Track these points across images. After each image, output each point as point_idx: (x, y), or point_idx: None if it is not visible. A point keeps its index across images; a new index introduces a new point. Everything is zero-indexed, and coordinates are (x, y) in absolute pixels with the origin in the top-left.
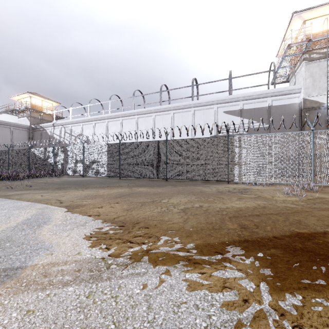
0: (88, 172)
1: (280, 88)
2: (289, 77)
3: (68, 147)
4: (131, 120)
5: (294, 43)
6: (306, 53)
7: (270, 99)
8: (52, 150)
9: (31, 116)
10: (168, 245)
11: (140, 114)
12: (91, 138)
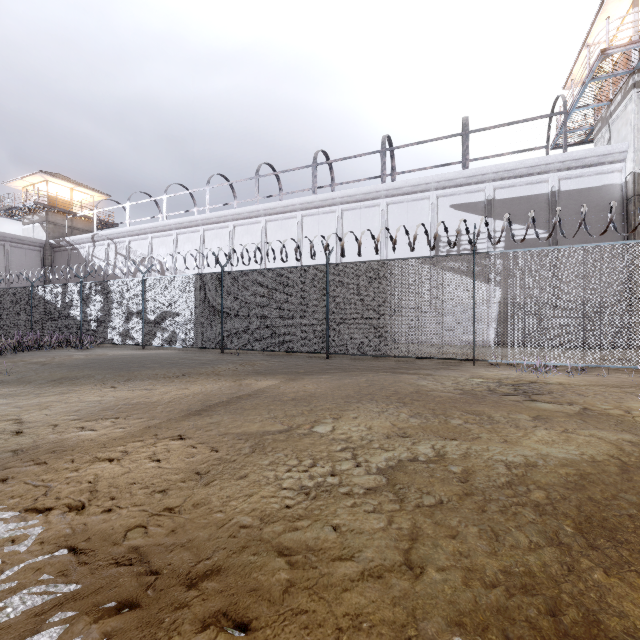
0: (153, 337)
1: (579, 151)
2: (592, 132)
3: (112, 283)
4: (253, 227)
5: (616, 46)
6: (639, 71)
7: (555, 176)
8: (79, 290)
9: (49, 221)
10: None
11: (271, 213)
12: (170, 265)
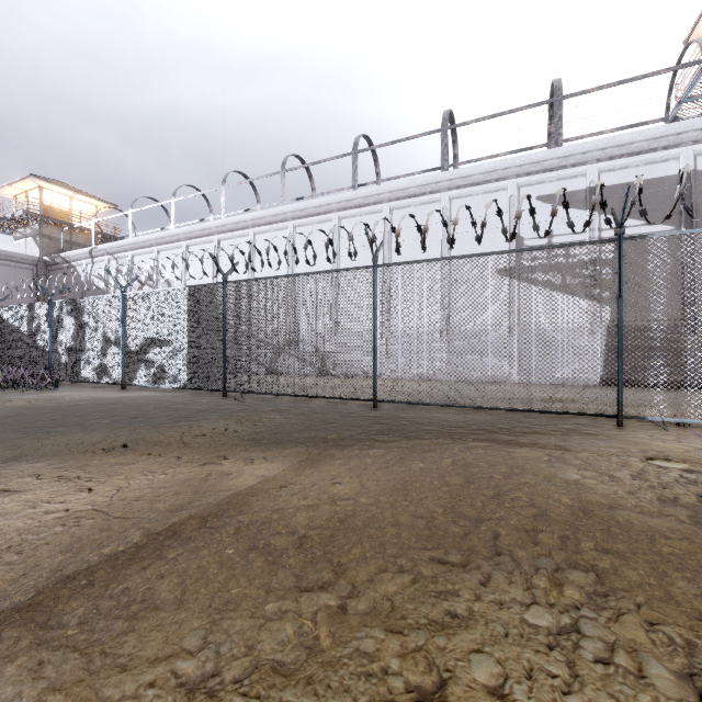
0: (135, 374)
1: None
2: None
3: (85, 301)
4: (278, 234)
5: None
6: None
7: (689, 151)
8: (47, 311)
9: (43, 234)
10: None
11: (300, 216)
12: (179, 284)
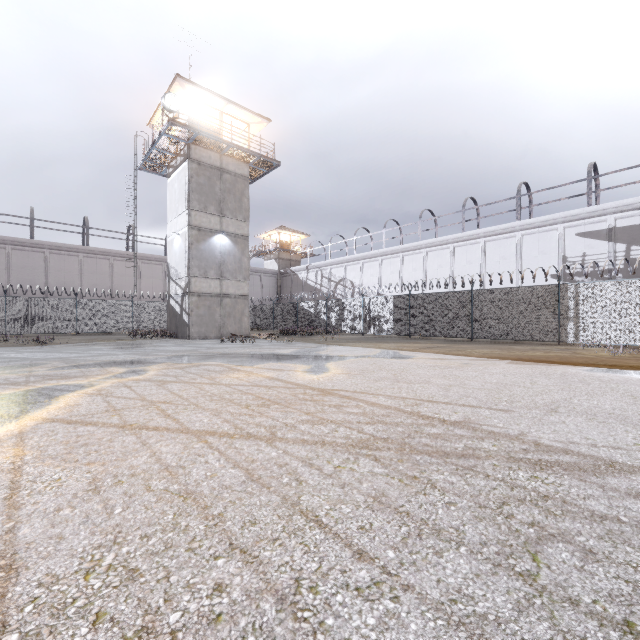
0: (369, 329)
1: None
2: None
3: (344, 300)
4: (417, 256)
5: None
6: None
7: None
8: (325, 304)
9: (279, 258)
10: (469, 358)
11: (430, 246)
12: (358, 284)
